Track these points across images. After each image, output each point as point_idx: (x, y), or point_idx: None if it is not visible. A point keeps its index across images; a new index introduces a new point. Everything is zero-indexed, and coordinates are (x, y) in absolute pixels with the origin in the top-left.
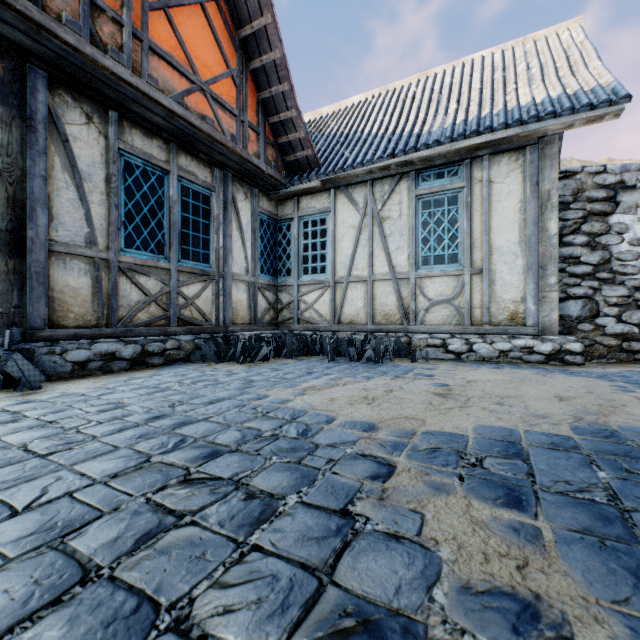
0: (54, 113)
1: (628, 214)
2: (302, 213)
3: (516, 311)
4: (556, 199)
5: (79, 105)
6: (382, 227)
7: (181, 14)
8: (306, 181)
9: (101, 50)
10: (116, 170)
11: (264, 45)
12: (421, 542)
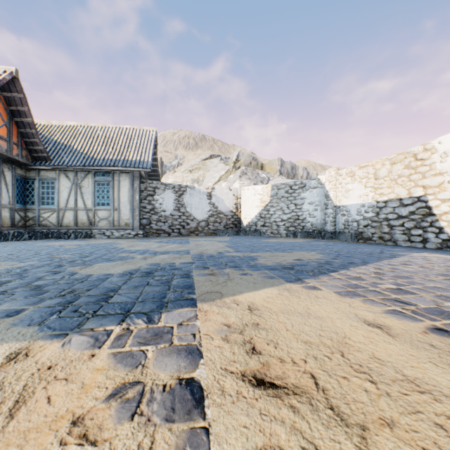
0: None
1: (158, 196)
2: (41, 177)
3: (127, 222)
4: (138, 190)
5: None
6: (81, 190)
7: None
8: (44, 166)
9: None
10: None
11: (23, 115)
12: (65, 247)
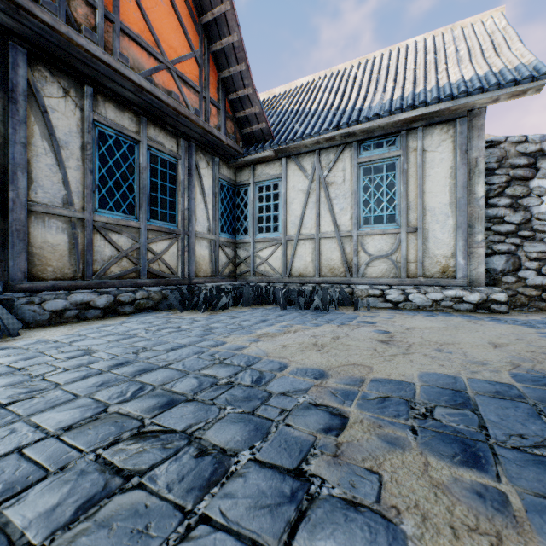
0: (33, 86)
1: None
2: (257, 179)
3: (447, 265)
4: (483, 165)
5: (57, 80)
6: (328, 191)
7: (149, 0)
8: (261, 151)
9: (76, 29)
10: (91, 139)
11: (224, 30)
12: (382, 511)
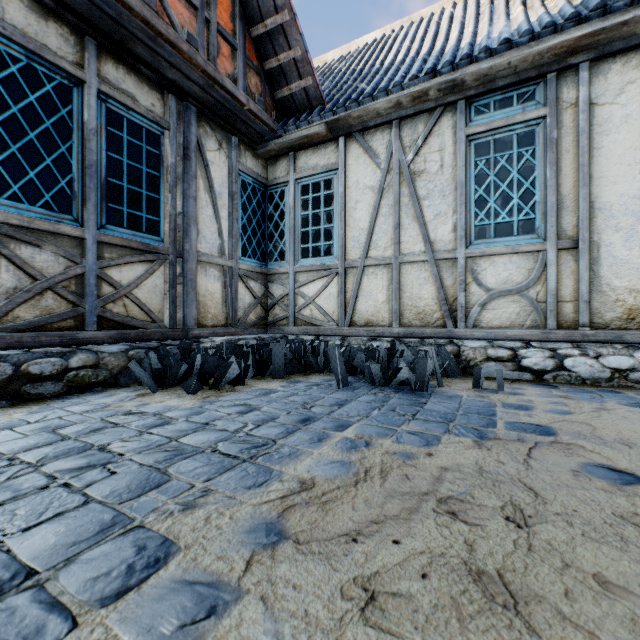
0: None
1: None
2: (300, 174)
3: (637, 306)
4: None
5: None
6: (414, 186)
7: None
8: (305, 124)
9: None
10: None
11: None
12: None
